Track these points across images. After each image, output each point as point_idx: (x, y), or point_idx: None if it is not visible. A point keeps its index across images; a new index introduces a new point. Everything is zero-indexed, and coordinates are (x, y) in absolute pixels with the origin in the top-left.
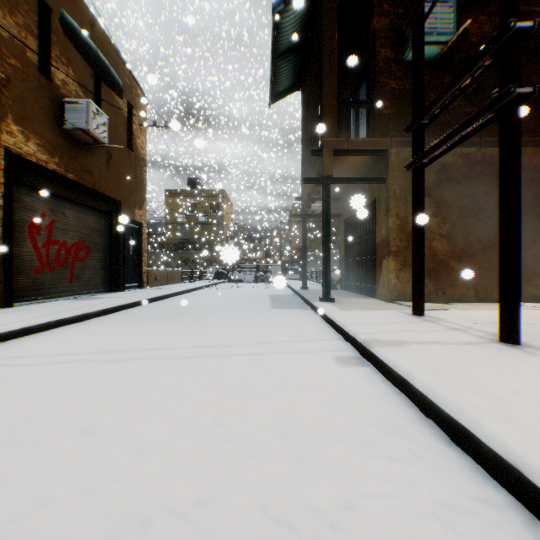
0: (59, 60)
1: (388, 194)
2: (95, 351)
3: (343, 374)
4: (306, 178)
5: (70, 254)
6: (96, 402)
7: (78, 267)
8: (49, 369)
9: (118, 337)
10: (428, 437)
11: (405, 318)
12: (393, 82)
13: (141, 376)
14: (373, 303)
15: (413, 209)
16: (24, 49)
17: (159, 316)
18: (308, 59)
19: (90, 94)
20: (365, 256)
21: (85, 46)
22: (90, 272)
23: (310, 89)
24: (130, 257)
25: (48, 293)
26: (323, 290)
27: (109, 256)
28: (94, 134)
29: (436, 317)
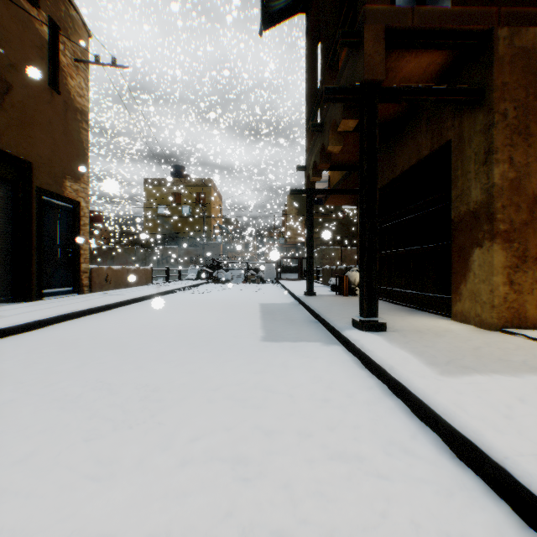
0: None
1: (491, 119)
2: None
3: None
4: (330, 88)
5: None
6: None
7: None
8: None
9: None
10: None
11: None
12: None
13: None
14: (466, 334)
15: None
16: None
17: None
18: None
19: None
20: (415, 246)
21: None
22: None
23: None
24: (57, 250)
25: None
26: (363, 308)
27: (12, 247)
28: None
29: None
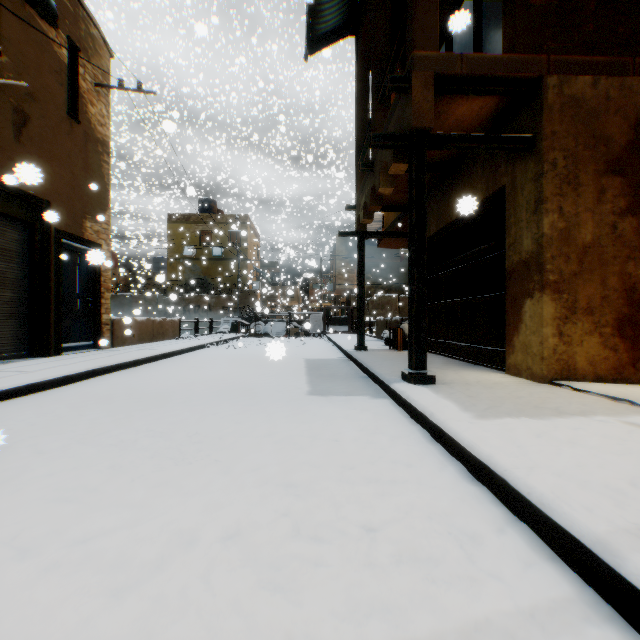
0: None
1: (541, 168)
2: None
3: None
4: (378, 135)
5: None
6: None
7: None
8: None
9: None
10: None
11: None
12: None
13: None
14: (515, 386)
15: None
16: None
17: (37, 430)
18: None
19: None
20: (472, 296)
21: None
22: None
23: (376, 6)
24: (76, 299)
25: None
26: (412, 360)
27: (29, 296)
28: None
29: None
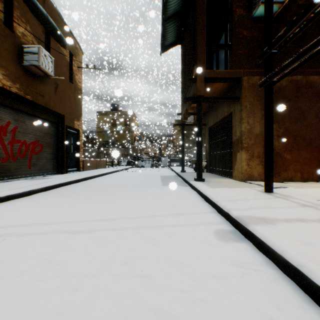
0: (19, 19)
1: (241, 108)
2: (22, 224)
3: (226, 251)
4: (185, 97)
5: (29, 149)
6: None
7: (35, 157)
8: None
9: (47, 209)
10: None
11: (260, 195)
12: (245, 31)
13: (46, 254)
14: (231, 182)
15: (265, 115)
16: None
17: (84, 192)
18: (186, 22)
19: (43, 44)
20: (224, 151)
21: (39, 12)
22: (43, 161)
23: (187, 40)
24: (71, 151)
25: (12, 175)
26: (197, 173)
27: (57, 151)
28: (44, 69)
29: (283, 194)
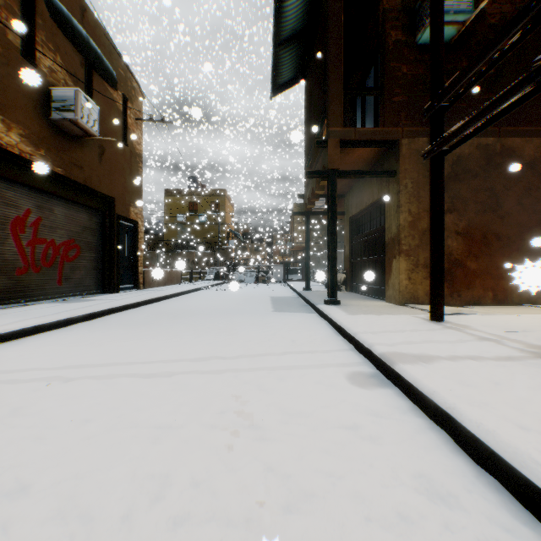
0: (45, 45)
1: (399, 188)
2: (67, 365)
3: (361, 398)
4: (310, 171)
5: (59, 253)
6: (43, 442)
7: (68, 267)
8: (2, 391)
9: (99, 346)
10: (496, 510)
11: (423, 324)
12: (404, 67)
13: (111, 402)
14: (383, 306)
15: (431, 202)
16: (4, 31)
17: (150, 321)
18: (311, 47)
19: (81, 83)
20: (373, 256)
21: (75, 33)
22: (81, 272)
23: (314, 78)
24: (125, 257)
25: (34, 295)
26: (329, 292)
27: (102, 256)
28: (84, 125)
29: (458, 323)
